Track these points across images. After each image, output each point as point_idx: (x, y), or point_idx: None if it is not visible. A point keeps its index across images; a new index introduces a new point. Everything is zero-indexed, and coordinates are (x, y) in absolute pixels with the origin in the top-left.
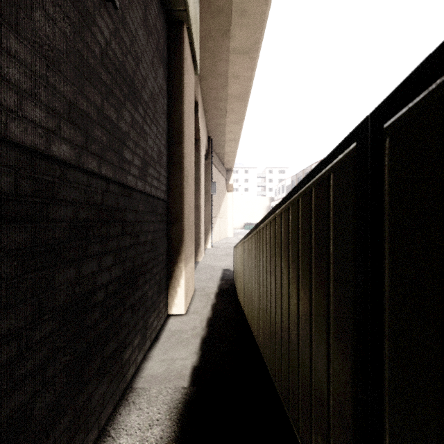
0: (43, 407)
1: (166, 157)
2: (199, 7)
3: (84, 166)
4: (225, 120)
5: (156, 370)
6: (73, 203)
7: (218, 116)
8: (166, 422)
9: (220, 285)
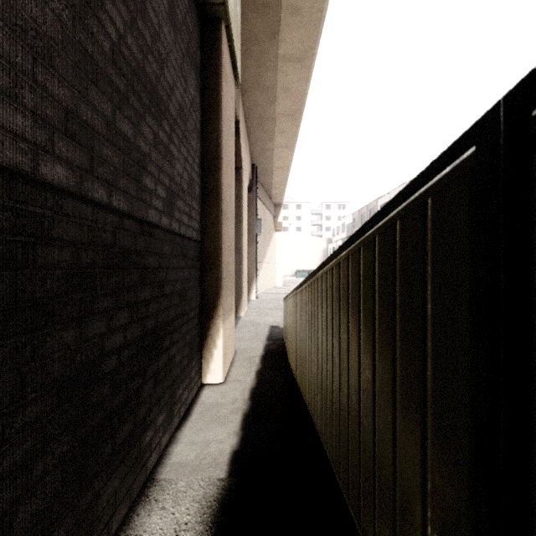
0: (28, 518)
1: (199, 187)
2: (241, 2)
3: (88, 195)
4: (273, 143)
5: (185, 455)
6: (72, 243)
7: (265, 139)
8: (197, 527)
9: (266, 346)
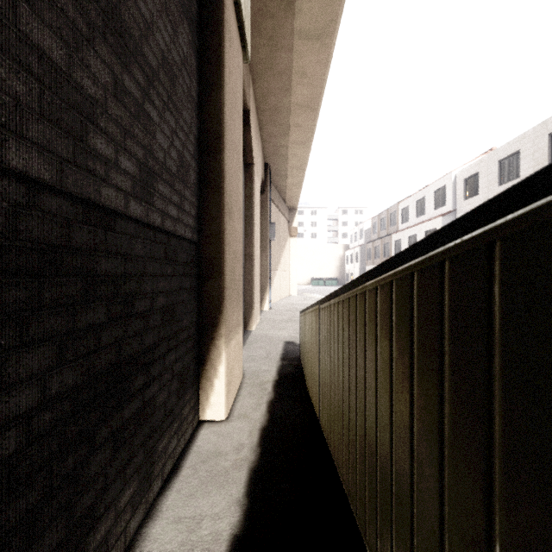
0: None
1: (195, 173)
2: None
3: None
4: (288, 139)
5: (165, 543)
6: None
7: (278, 134)
8: None
9: (280, 368)
